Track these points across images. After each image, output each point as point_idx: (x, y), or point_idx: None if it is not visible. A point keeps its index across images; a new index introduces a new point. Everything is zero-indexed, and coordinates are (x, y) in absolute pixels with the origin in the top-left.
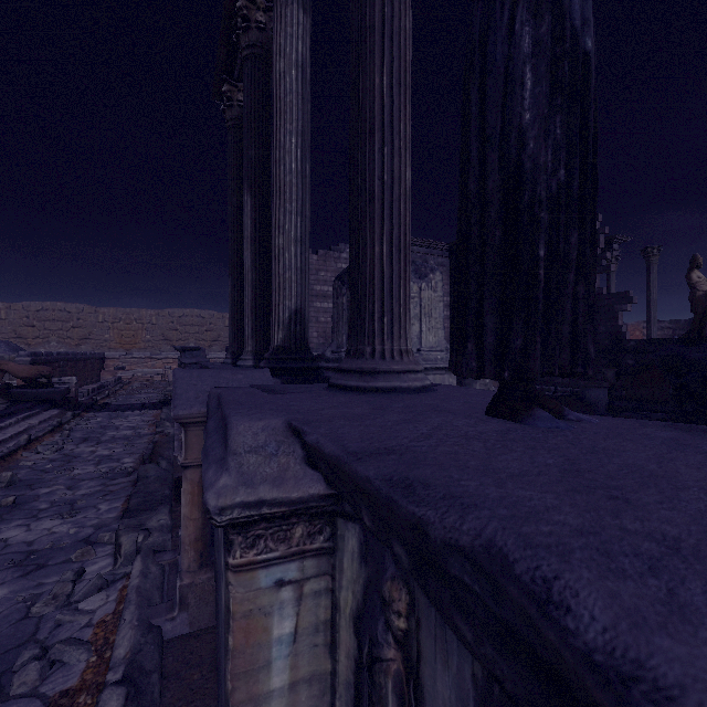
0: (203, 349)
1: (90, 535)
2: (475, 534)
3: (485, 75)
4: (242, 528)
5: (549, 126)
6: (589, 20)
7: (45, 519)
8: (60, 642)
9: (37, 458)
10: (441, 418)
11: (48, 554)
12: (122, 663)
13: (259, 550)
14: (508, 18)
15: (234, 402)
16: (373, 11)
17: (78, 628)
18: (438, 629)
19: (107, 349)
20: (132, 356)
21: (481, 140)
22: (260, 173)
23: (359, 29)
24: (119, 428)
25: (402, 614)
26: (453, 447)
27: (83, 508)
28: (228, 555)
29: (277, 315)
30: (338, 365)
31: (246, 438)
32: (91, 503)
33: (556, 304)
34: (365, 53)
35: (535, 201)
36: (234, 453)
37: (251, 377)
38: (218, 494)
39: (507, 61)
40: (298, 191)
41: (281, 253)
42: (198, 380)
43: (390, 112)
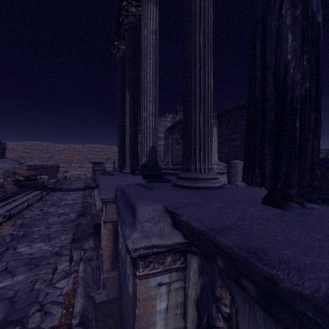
0: (103, 163)
1: (58, 250)
2: (314, 289)
3: (265, 36)
4: (143, 258)
5: (300, 61)
6: (319, 7)
7: (37, 243)
8: (49, 303)
9: (31, 214)
10: (240, 205)
11: (40, 259)
12: (78, 314)
13: (150, 268)
14: (278, 7)
15: (133, 194)
16: (195, 5)
17: (56, 296)
18: (250, 316)
19: (60, 163)
20: (71, 166)
21: (262, 68)
22: (133, 82)
23: (188, 14)
24: (67, 199)
25: (227, 305)
26: (261, 226)
27: (54, 238)
28: (136, 270)
29: (143, 149)
30: (177, 175)
31: (145, 214)
32: (57, 235)
33: (304, 150)
34: (191, 26)
35: (293, 99)
36: (139, 222)
37: (133, 179)
38: (133, 242)
39: (278, 29)
40: (153, 91)
41: (145, 120)
42: (109, 181)
43: (203, 53)
